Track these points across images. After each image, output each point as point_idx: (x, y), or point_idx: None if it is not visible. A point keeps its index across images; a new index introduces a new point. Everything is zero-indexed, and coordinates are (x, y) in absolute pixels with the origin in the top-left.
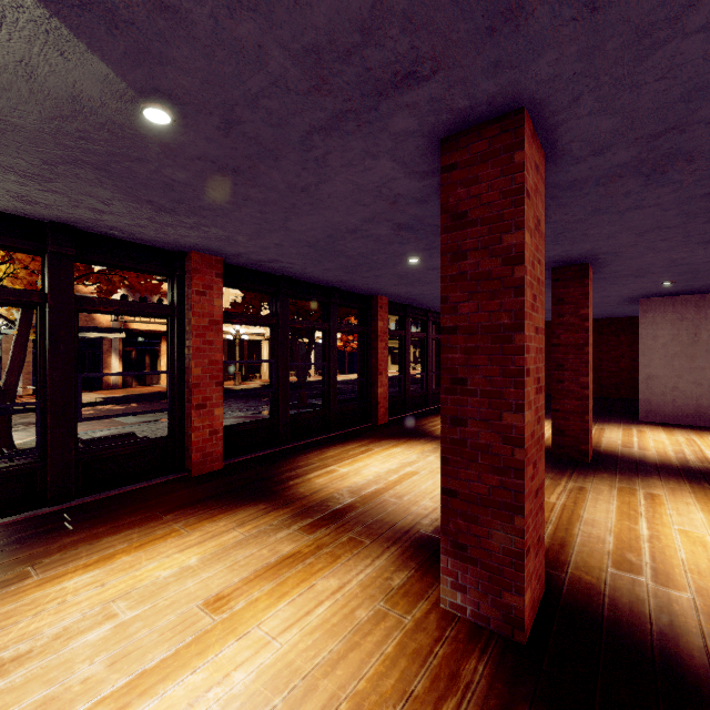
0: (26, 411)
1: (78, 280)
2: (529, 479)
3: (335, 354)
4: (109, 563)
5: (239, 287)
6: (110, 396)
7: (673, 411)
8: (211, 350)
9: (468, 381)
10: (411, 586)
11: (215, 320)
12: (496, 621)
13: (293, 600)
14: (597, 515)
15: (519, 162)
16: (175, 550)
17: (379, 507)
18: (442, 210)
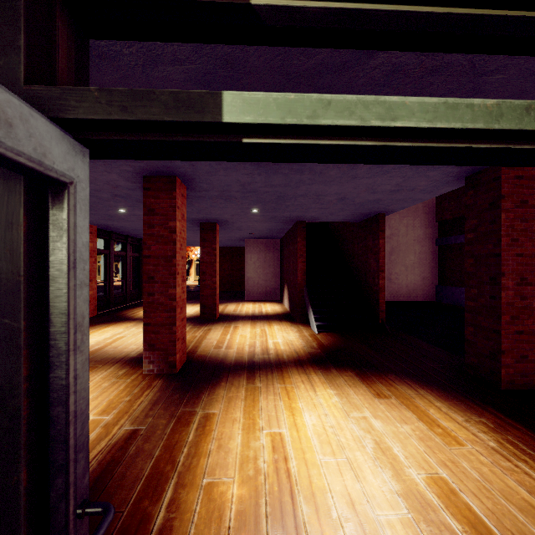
0: None
1: None
2: (179, 313)
3: None
4: None
5: None
6: None
7: (258, 294)
8: None
9: (155, 277)
10: (128, 372)
11: None
12: (166, 369)
13: None
14: (213, 336)
15: (175, 196)
16: None
17: (104, 353)
18: (144, 205)
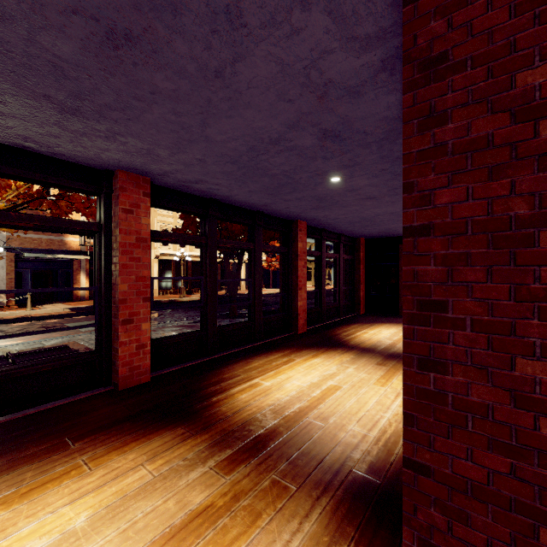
0: None
1: (31, 205)
2: None
3: (260, 271)
4: None
5: (168, 208)
6: (76, 307)
7: None
8: (138, 266)
9: (449, 305)
10: None
11: (143, 237)
12: None
13: None
14: None
15: None
16: (66, 501)
17: (304, 433)
18: (404, 58)
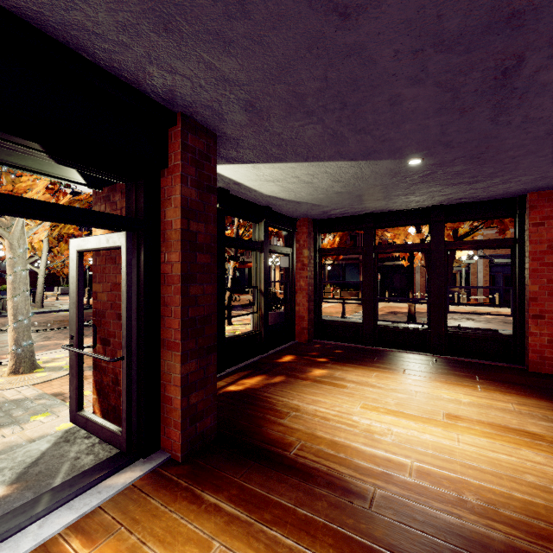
0: (422, 303)
1: (485, 225)
2: None
3: None
4: (430, 381)
5: None
6: None
7: None
8: (549, 270)
9: None
10: None
11: None
12: None
13: (493, 442)
14: None
15: None
16: (462, 392)
17: None
18: None
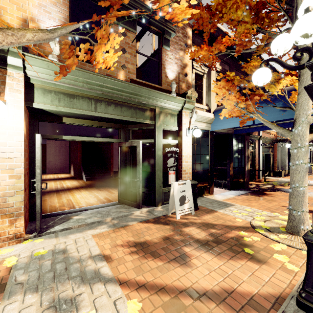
0: None
1: None
2: None
3: None
4: None
5: None
6: None
7: (55, 170)
8: None
9: None
10: None
11: None
12: None
13: None
14: None
15: None
16: None
17: None
18: None
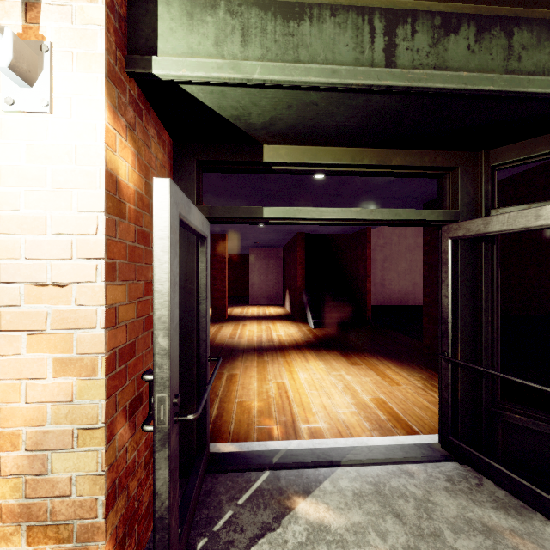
0: None
1: None
2: None
3: None
4: None
5: None
6: None
7: (261, 298)
8: None
9: None
10: None
11: None
12: None
13: None
14: (226, 331)
15: None
16: None
17: None
18: None
